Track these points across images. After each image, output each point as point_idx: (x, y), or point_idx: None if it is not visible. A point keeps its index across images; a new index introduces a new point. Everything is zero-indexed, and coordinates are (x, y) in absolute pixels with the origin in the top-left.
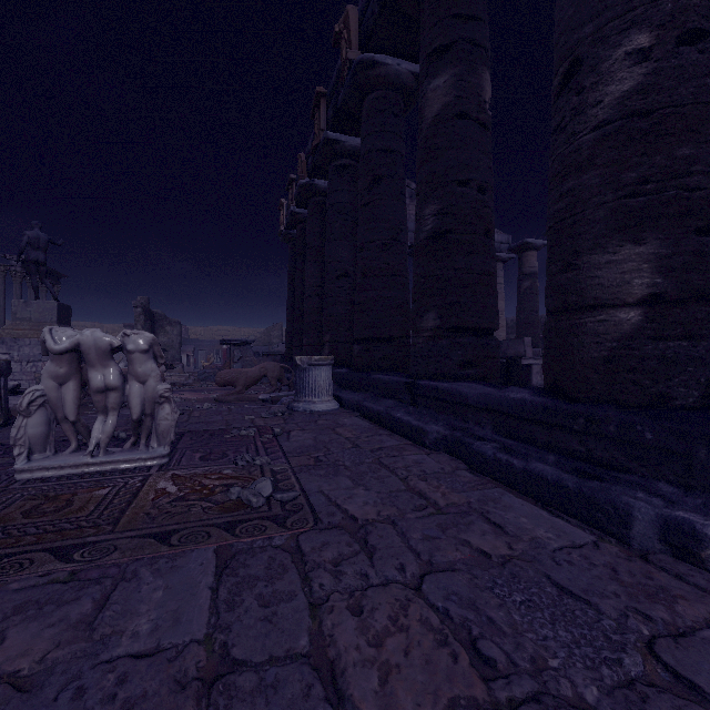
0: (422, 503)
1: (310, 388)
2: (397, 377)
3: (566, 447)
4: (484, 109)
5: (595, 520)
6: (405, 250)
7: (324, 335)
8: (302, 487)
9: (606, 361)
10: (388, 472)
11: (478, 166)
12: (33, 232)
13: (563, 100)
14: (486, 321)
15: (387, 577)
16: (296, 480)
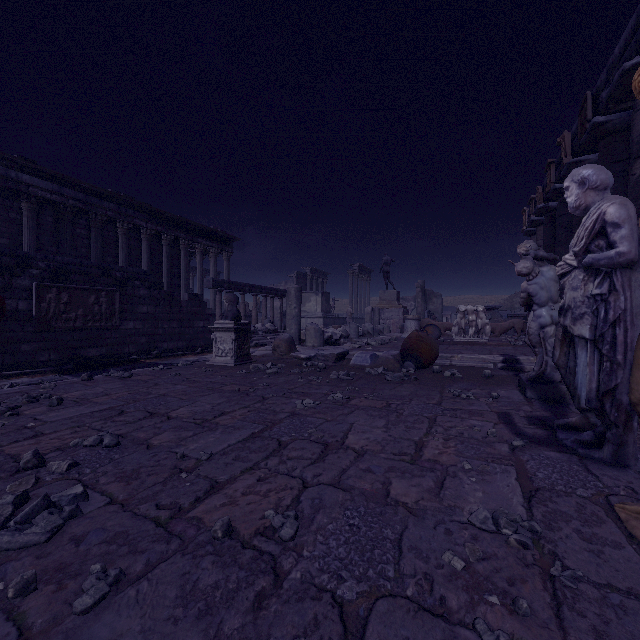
0: None
1: None
2: None
3: None
4: None
5: None
6: None
7: None
8: None
9: None
10: None
11: None
12: (385, 258)
13: None
14: None
15: None
16: None
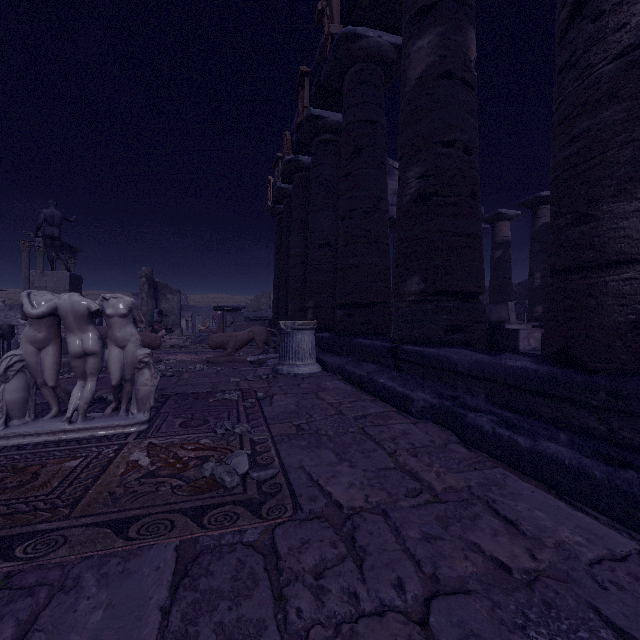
0: (415, 486)
1: (293, 352)
2: (379, 342)
3: (579, 424)
4: (469, 68)
5: (633, 521)
6: (386, 217)
7: (307, 301)
8: (281, 462)
9: (634, 326)
10: (374, 444)
11: (464, 127)
12: (49, 210)
13: (573, 32)
14: (472, 284)
15: (382, 600)
16: (276, 453)
